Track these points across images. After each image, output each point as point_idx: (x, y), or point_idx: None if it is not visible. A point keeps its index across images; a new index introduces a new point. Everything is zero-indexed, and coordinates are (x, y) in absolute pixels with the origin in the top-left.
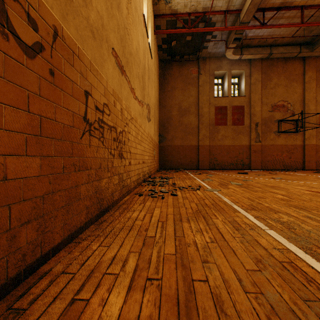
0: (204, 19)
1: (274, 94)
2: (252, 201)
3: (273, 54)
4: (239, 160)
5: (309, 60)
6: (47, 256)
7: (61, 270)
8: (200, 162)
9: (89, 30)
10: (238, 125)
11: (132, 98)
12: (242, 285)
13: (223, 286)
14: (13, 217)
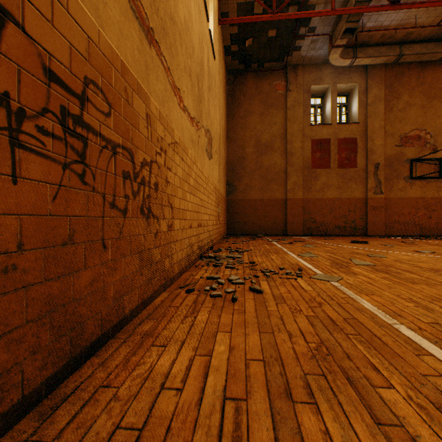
0: None
1: (405, 119)
2: (430, 312)
3: (404, 56)
4: (349, 222)
5: None
6: None
7: None
8: (289, 225)
9: None
10: (347, 168)
11: (175, 106)
12: None
13: None
14: None
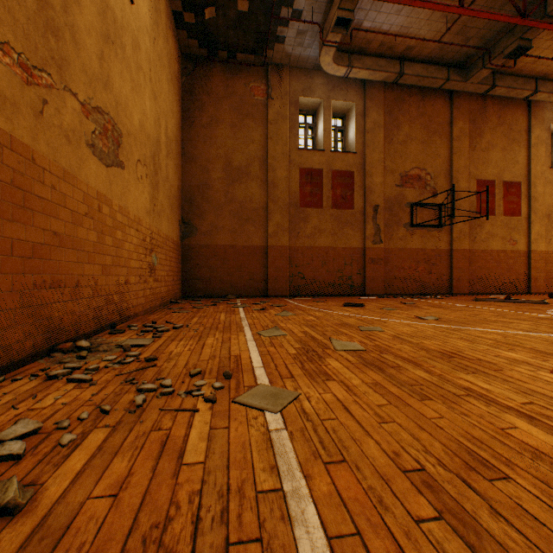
0: None
1: (405, 154)
2: None
3: (404, 76)
4: (346, 278)
5: (459, 99)
6: None
7: None
8: (271, 282)
9: None
10: (343, 209)
11: None
12: None
13: None
14: None
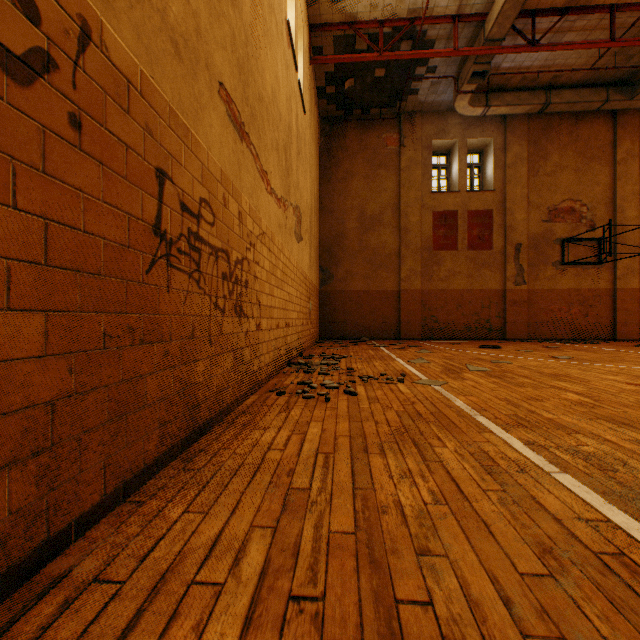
0: (411, 34)
1: (554, 186)
2: (515, 407)
3: (551, 105)
4: (483, 321)
5: (624, 117)
6: (64, 539)
7: (93, 573)
8: (403, 325)
9: (166, 38)
10: (480, 250)
11: (263, 192)
12: (514, 616)
13: (469, 618)
14: None
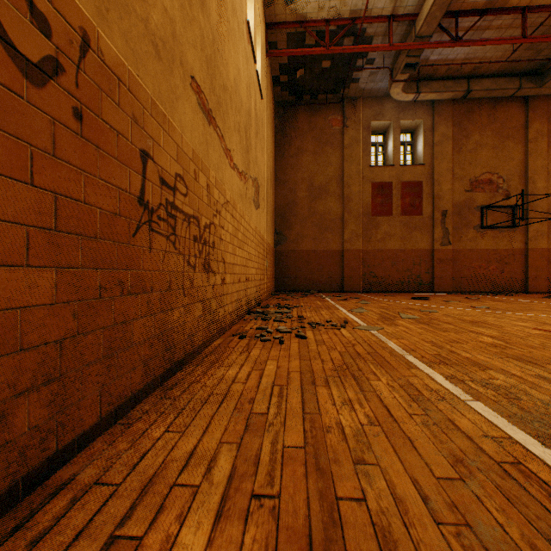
0: (353, 31)
1: (475, 161)
2: (439, 348)
3: (472, 92)
4: (414, 276)
5: (535, 102)
6: (69, 452)
7: (94, 478)
8: (346, 280)
9: (148, 42)
10: (411, 215)
11: (227, 167)
12: (430, 509)
13: (394, 510)
14: (2, 381)
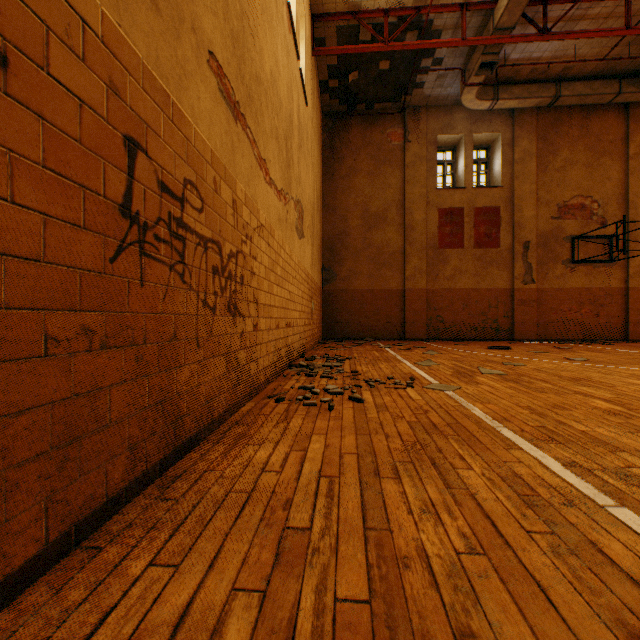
0: (417, 24)
1: (564, 182)
2: (541, 418)
3: (561, 98)
4: (490, 321)
5: (637, 110)
6: None
7: None
8: (408, 325)
9: None
10: (487, 248)
11: (261, 181)
12: None
13: None
14: None
